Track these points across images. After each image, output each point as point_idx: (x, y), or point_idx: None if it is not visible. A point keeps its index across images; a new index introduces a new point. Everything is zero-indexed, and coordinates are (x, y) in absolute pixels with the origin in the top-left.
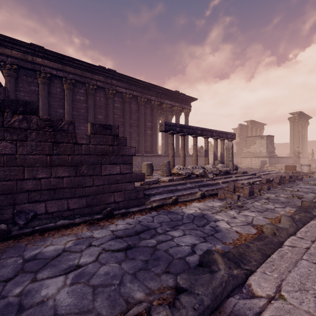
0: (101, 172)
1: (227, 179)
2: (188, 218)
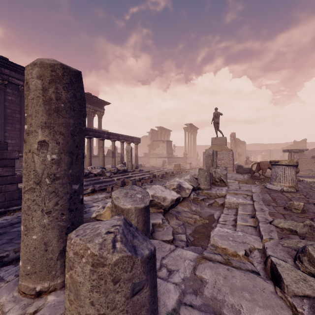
0: None
1: (123, 176)
2: None
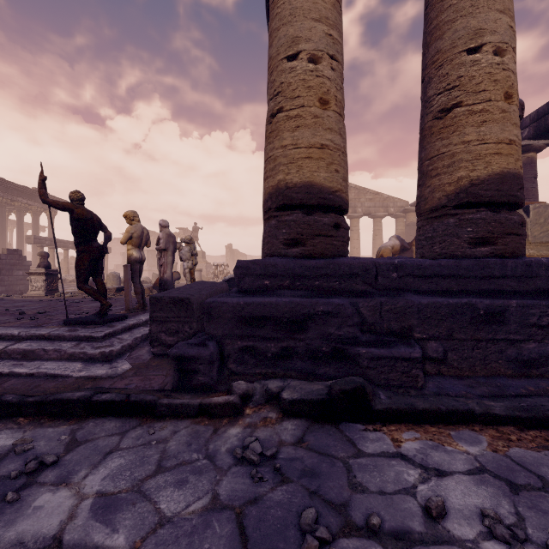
0: (13, 274)
1: None
2: None
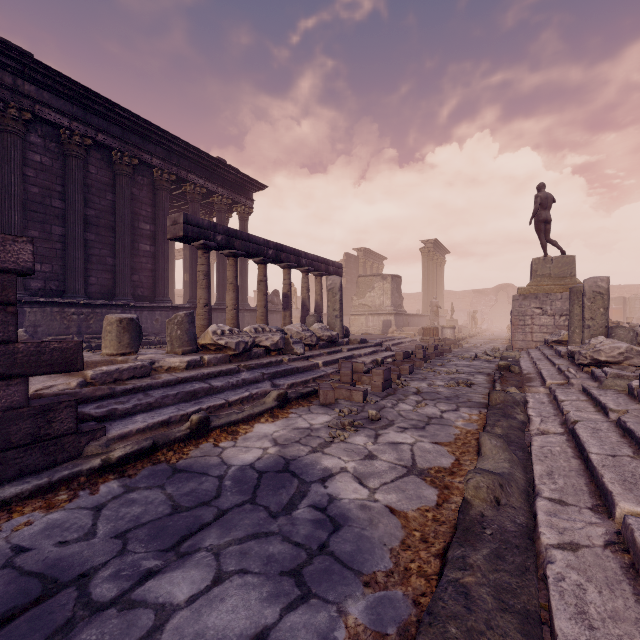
0: None
1: (333, 356)
2: (239, 485)
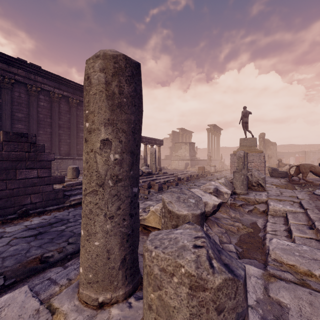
0: (16, 176)
1: (148, 179)
2: None
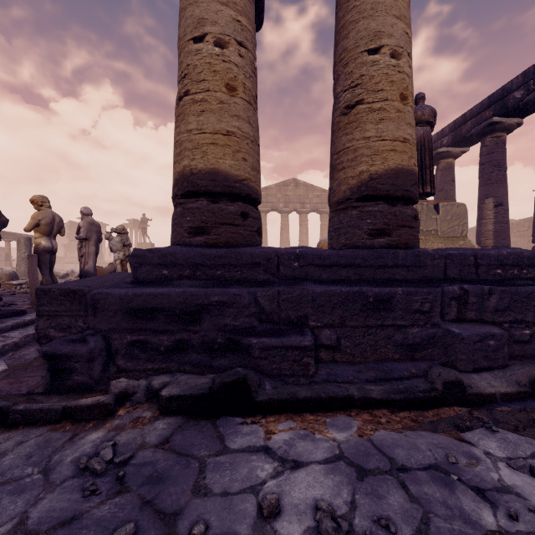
0: None
1: None
2: None
